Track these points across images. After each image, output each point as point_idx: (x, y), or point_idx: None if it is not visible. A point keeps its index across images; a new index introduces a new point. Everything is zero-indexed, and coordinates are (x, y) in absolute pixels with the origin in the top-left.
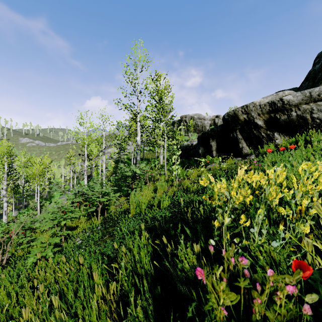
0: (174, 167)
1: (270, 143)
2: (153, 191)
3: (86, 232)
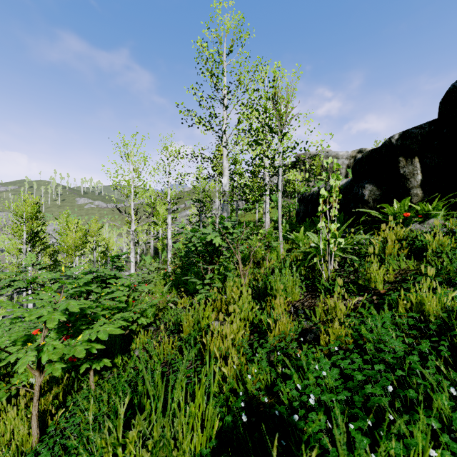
0: (300, 232)
1: None
2: (255, 299)
3: None
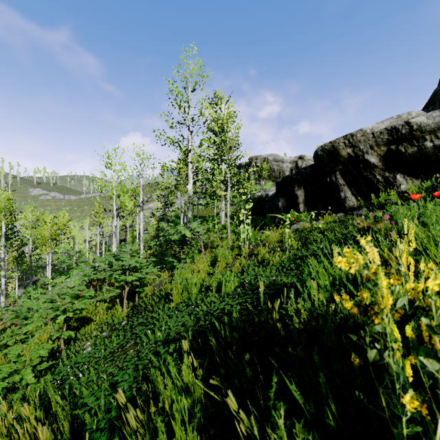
0: (242, 227)
1: (391, 190)
2: (211, 264)
3: (103, 329)
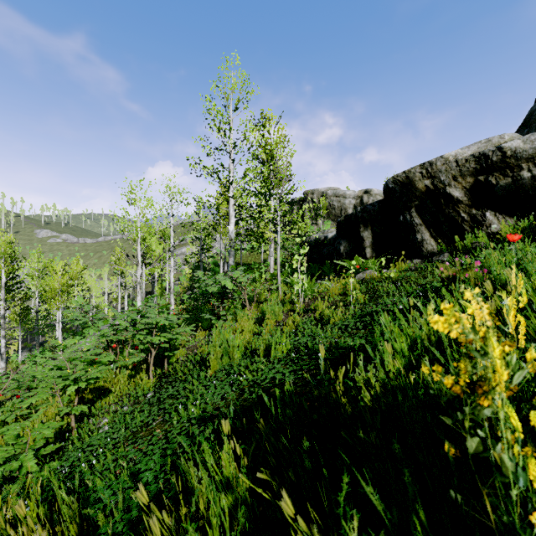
0: (295, 277)
1: (480, 231)
2: (257, 322)
3: (124, 403)
